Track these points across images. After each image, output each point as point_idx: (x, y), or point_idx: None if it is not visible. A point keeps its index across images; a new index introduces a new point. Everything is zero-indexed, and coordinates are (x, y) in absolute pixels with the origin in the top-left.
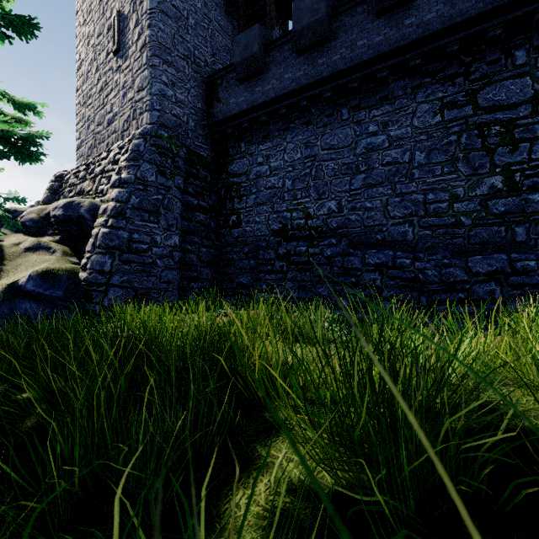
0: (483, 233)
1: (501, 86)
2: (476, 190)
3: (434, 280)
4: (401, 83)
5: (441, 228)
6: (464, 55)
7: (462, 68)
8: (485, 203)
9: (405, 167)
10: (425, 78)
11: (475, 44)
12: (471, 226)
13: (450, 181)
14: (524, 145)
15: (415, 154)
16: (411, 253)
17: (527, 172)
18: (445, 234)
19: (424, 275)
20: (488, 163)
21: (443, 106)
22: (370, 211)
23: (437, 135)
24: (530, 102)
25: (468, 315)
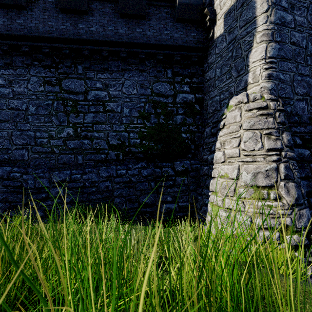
0: (65, 158)
1: (72, 81)
2: (61, 134)
3: (31, 187)
4: (21, 59)
5: (44, 154)
6: (55, 56)
7: (55, 64)
8: (65, 142)
9: (23, 113)
10: (35, 61)
11: (61, 53)
12: (59, 154)
13: (48, 127)
14: (81, 114)
15: (29, 106)
16: (25, 168)
17: (83, 128)
18: (46, 157)
19: (27, 184)
20: (66, 120)
21: (45, 82)
22: (0, 139)
23: (42, 98)
24: (84, 93)
25: (47, 206)
